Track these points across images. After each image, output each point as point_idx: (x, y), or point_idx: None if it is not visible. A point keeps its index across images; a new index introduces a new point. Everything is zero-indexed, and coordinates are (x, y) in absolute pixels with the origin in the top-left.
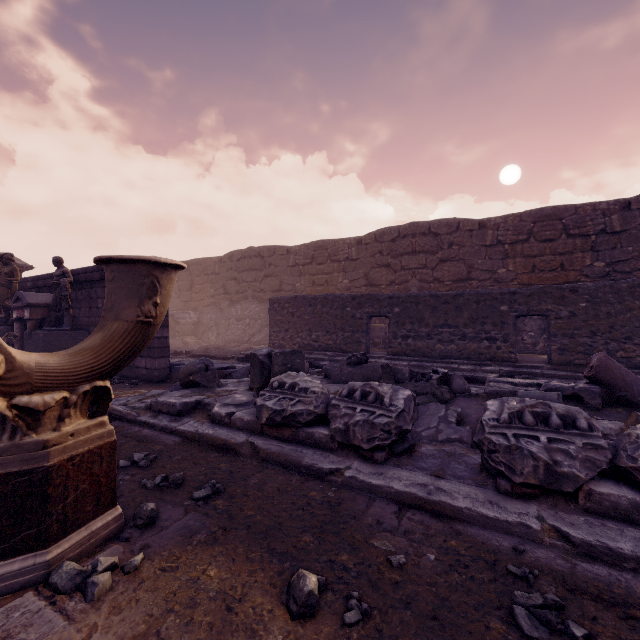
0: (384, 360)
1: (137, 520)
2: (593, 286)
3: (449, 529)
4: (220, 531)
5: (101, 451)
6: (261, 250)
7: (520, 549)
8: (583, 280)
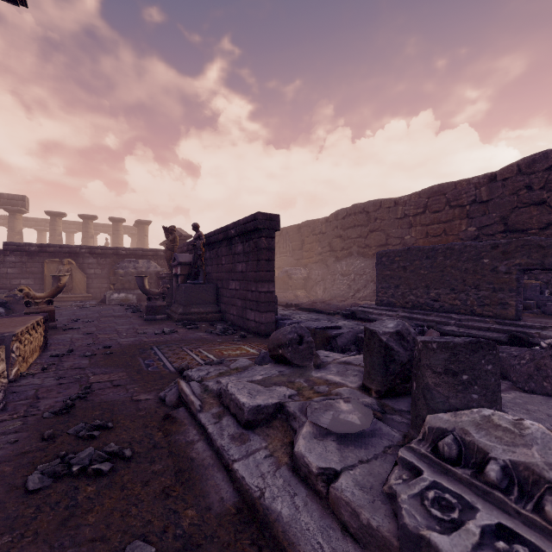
0: None
1: None
2: None
3: None
4: None
5: None
6: (366, 205)
7: None
8: None
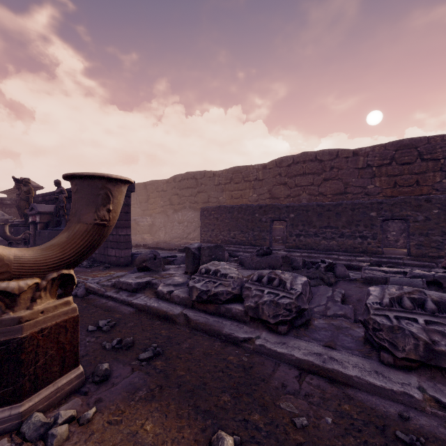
0: (283, 252)
1: (94, 377)
2: (444, 197)
3: (342, 394)
4: (157, 389)
5: (66, 324)
6: (195, 174)
7: (405, 416)
8: (434, 193)
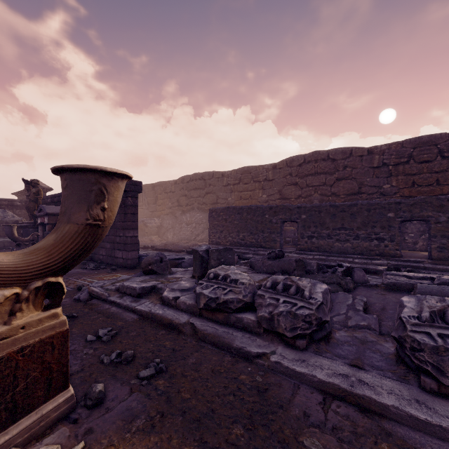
0: (294, 254)
1: (87, 400)
2: None
3: (377, 427)
4: (158, 417)
5: (52, 340)
6: (203, 175)
7: None
8: None
